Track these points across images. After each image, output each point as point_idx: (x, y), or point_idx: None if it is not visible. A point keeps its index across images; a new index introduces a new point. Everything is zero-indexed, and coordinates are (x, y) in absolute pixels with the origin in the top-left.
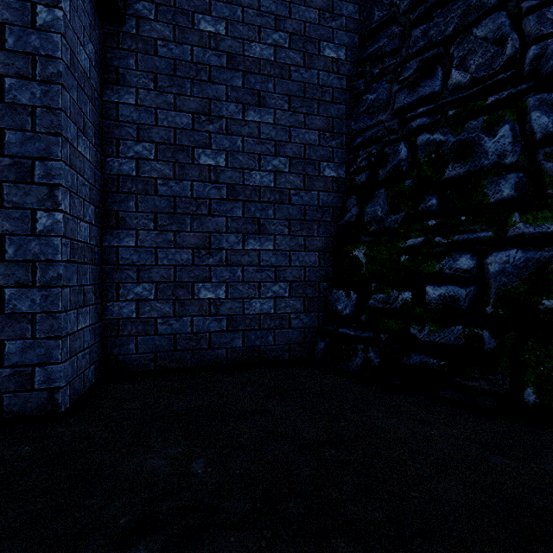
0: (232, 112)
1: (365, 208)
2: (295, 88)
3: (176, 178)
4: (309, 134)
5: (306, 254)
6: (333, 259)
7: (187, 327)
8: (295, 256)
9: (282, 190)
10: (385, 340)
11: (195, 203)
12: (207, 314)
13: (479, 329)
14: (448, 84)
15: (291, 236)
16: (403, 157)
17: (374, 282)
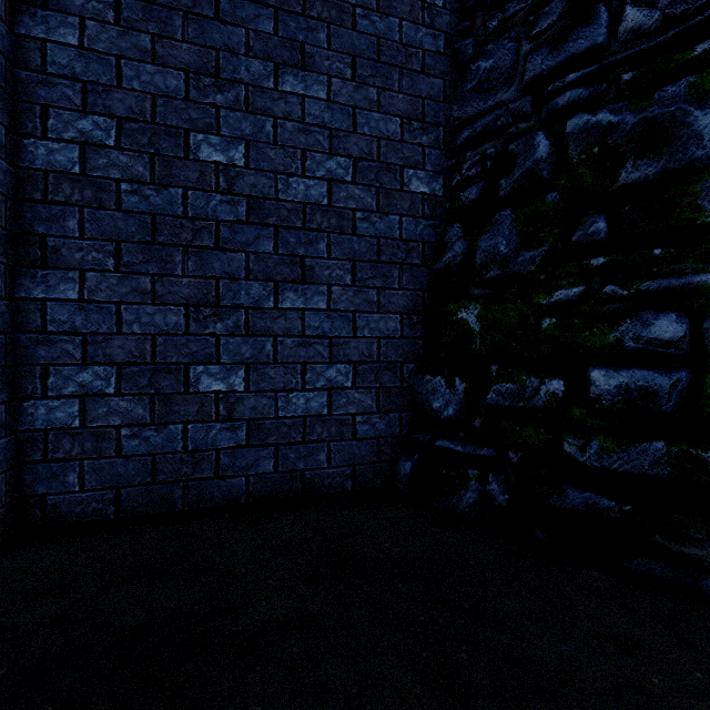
0: (257, 75)
1: (479, 242)
2: (364, 45)
3: (156, 182)
4: (386, 121)
5: (381, 317)
6: (425, 326)
7: (175, 441)
8: (362, 320)
9: (342, 211)
10: (518, 462)
11: (191, 227)
12: (213, 419)
13: (699, 449)
14: (620, 30)
15: (357, 287)
16: (543, 156)
17: (495, 362)
